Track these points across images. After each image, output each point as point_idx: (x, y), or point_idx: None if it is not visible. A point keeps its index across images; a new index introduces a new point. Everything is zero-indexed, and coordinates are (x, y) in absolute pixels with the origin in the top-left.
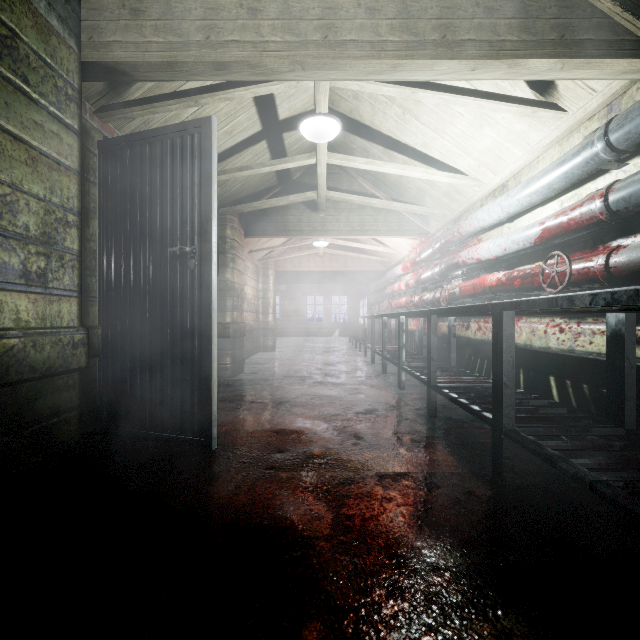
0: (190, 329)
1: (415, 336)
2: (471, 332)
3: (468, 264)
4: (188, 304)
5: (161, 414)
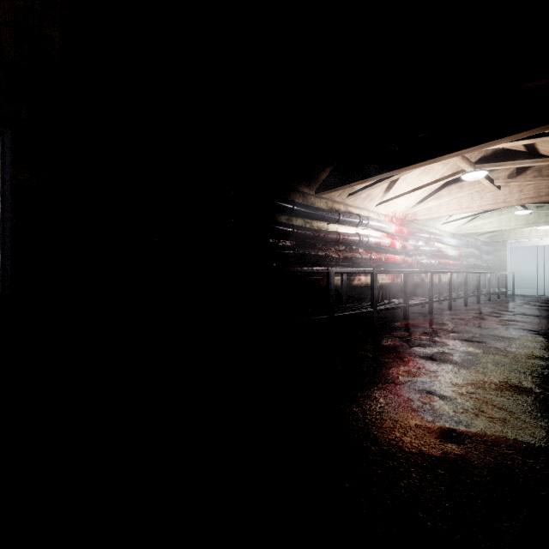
0: None
1: (391, 288)
2: None
3: (442, 253)
4: None
5: None
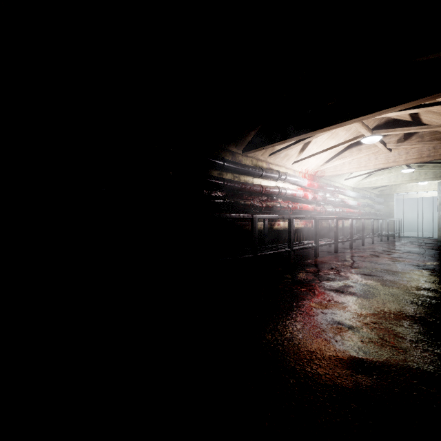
0: None
1: (304, 231)
2: None
3: (345, 203)
4: None
5: None
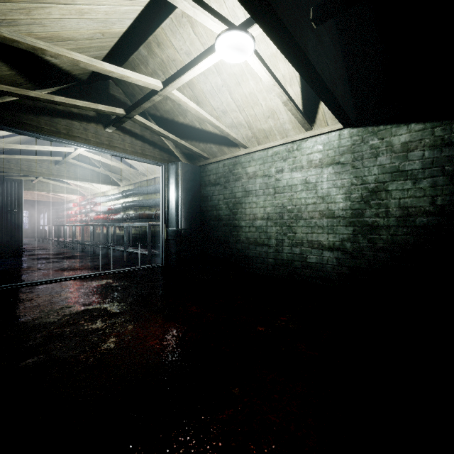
0: (14, 229)
1: (79, 234)
2: (98, 231)
3: (96, 211)
4: (13, 223)
5: (2, 251)
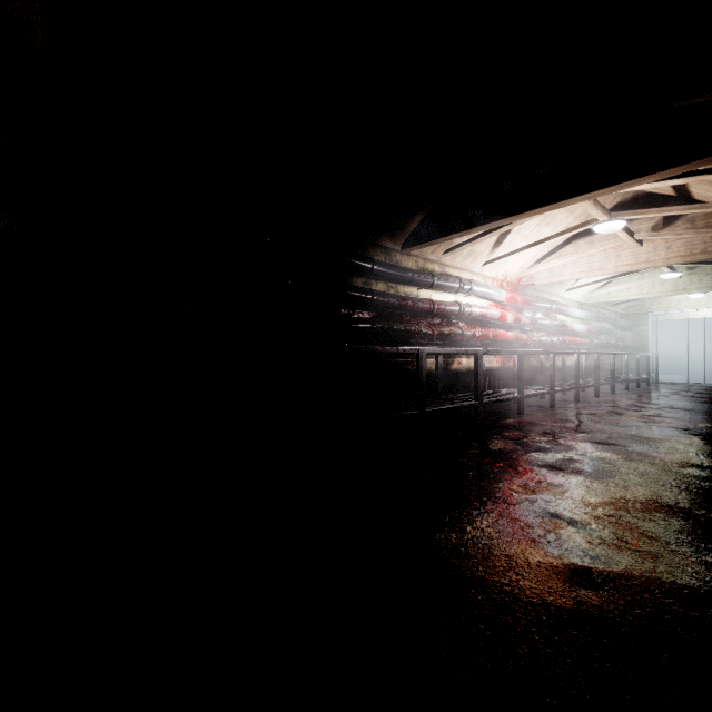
0: None
1: (500, 374)
2: None
3: (567, 329)
4: None
5: None
